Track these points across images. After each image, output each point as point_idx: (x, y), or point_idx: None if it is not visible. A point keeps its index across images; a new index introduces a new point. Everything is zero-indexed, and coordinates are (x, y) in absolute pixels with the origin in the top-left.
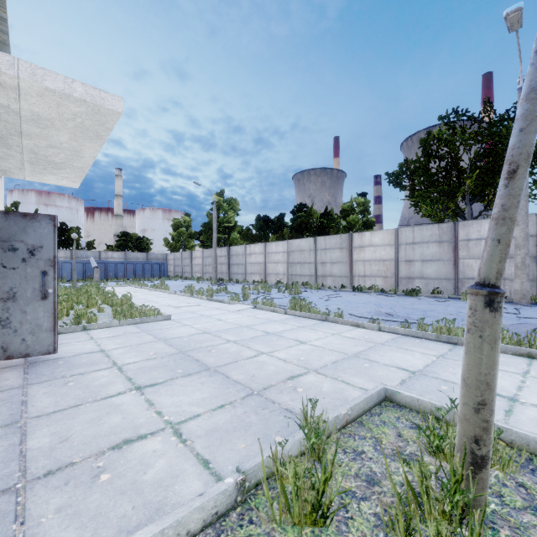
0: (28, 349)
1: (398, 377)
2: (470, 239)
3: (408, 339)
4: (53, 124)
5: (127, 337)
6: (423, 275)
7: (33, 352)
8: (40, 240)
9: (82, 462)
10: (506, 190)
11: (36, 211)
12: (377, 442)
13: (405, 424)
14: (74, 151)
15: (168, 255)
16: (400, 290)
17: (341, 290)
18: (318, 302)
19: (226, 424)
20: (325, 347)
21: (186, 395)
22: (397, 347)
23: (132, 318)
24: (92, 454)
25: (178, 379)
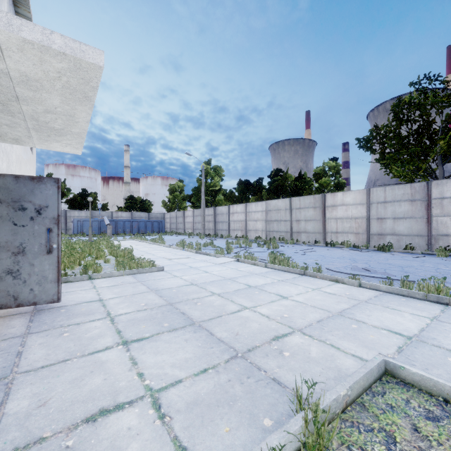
0: (35, 298)
1: (393, 342)
2: (444, 197)
3: (392, 297)
4: (42, 86)
5: (124, 287)
6: (395, 232)
7: (40, 301)
8: (46, 200)
9: (52, 438)
10: None
11: (64, 180)
12: (390, 438)
13: (419, 412)
14: (68, 116)
15: (165, 214)
16: (372, 246)
17: (314, 245)
18: (295, 256)
19: (209, 395)
20: (308, 303)
21: (170, 354)
22: (382, 306)
23: (131, 269)
24: (65, 427)
25: (163, 334)
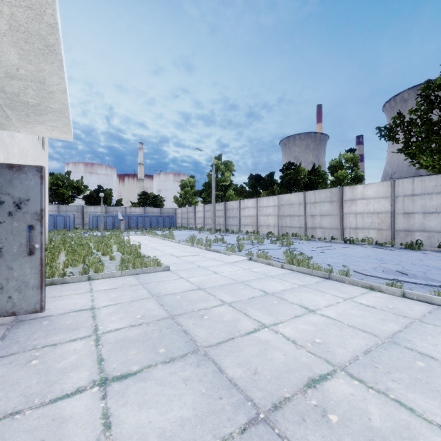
0: (14, 307)
1: None
2: None
3: None
4: None
5: (122, 291)
6: (425, 228)
7: (20, 311)
8: (27, 192)
9: None
10: None
11: (82, 177)
12: None
13: None
14: (38, 82)
15: (176, 210)
16: (397, 243)
17: (331, 242)
18: (312, 254)
19: None
20: (343, 321)
21: (160, 408)
22: None
23: (135, 268)
24: None
25: (156, 368)
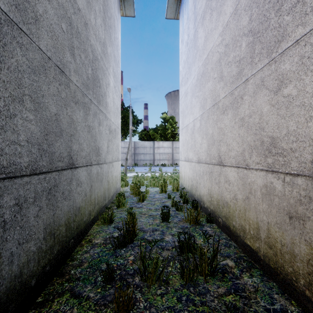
0: None
1: None
2: None
3: None
4: None
5: None
6: None
7: None
8: None
9: None
10: (128, 150)
11: None
12: None
13: None
14: None
15: None
16: None
17: None
18: None
19: None
20: None
21: None
22: None
23: None
24: None
25: None
